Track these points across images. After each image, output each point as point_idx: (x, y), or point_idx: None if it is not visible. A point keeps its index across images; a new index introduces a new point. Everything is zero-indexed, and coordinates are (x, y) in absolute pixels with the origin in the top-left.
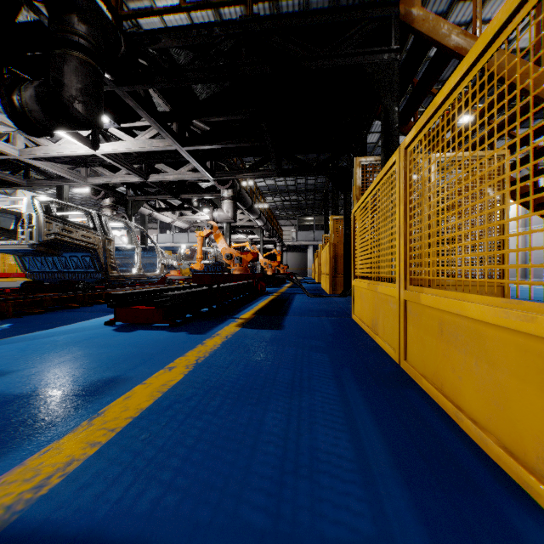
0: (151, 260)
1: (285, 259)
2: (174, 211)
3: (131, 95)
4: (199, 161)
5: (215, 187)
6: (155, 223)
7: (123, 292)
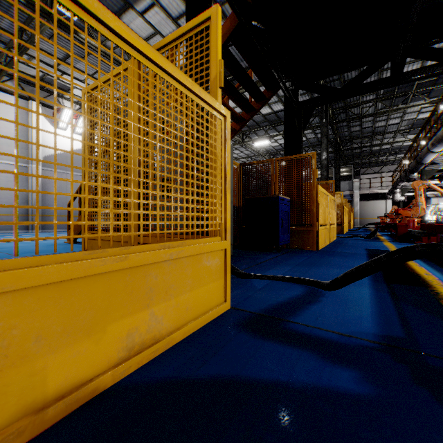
0: None
1: None
2: None
3: None
4: None
5: None
6: None
7: None
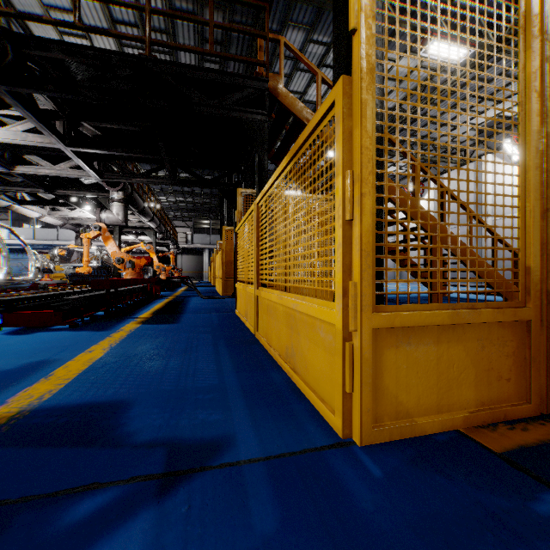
0: (20, 263)
1: (180, 262)
2: (45, 205)
3: (11, 93)
4: (85, 160)
5: (102, 186)
6: (4, 212)
7: (12, 298)
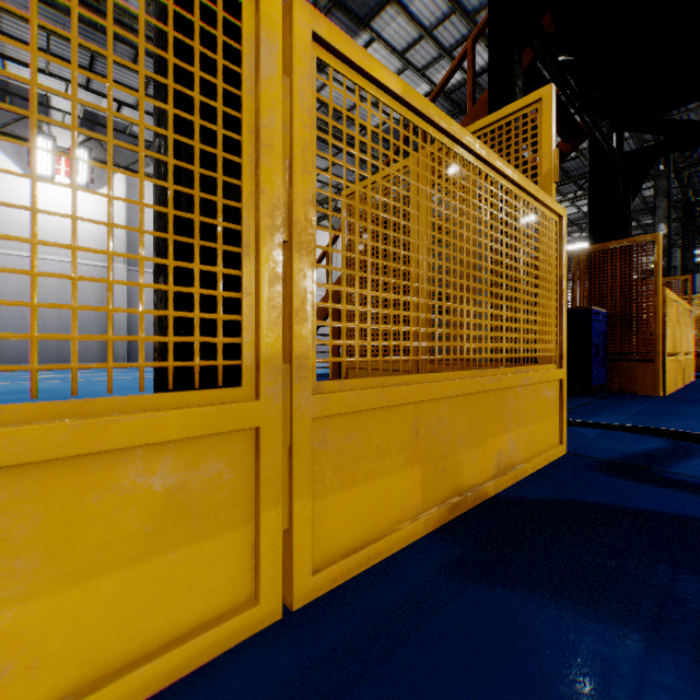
0: None
1: None
2: None
3: None
4: None
5: None
6: None
7: None
